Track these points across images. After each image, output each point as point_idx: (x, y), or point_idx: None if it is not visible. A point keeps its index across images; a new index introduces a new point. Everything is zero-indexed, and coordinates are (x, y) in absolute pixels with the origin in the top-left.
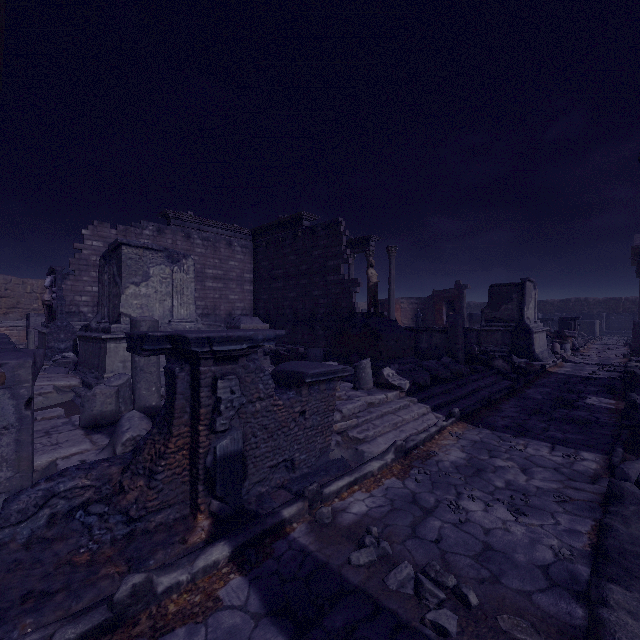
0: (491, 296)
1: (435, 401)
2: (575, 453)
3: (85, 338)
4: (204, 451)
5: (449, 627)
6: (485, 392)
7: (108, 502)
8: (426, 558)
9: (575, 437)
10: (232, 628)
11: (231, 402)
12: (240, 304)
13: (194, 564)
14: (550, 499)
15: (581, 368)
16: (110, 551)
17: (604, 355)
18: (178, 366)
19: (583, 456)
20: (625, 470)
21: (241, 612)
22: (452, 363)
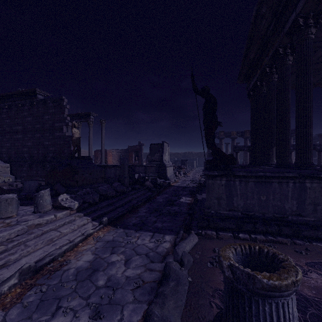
0: (151, 149)
1: (97, 213)
2: (162, 237)
3: None
4: None
5: None
6: (135, 201)
7: None
8: None
9: (167, 225)
10: None
11: None
12: None
13: None
14: (130, 288)
15: (184, 182)
16: None
17: (194, 175)
18: None
19: (165, 239)
20: (177, 250)
21: None
22: (119, 186)
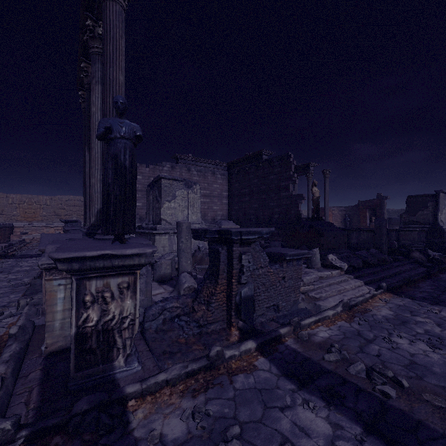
0: (408, 204)
1: (366, 278)
2: None
3: (140, 233)
4: (235, 293)
5: (391, 393)
6: (405, 275)
7: (188, 316)
8: (371, 363)
9: None
10: (266, 378)
11: (248, 267)
12: (220, 212)
13: (239, 348)
14: None
15: None
16: (193, 339)
17: None
18: (219, 247)
19: None
20: None
21: (268, 372)
22: (378, 253)
